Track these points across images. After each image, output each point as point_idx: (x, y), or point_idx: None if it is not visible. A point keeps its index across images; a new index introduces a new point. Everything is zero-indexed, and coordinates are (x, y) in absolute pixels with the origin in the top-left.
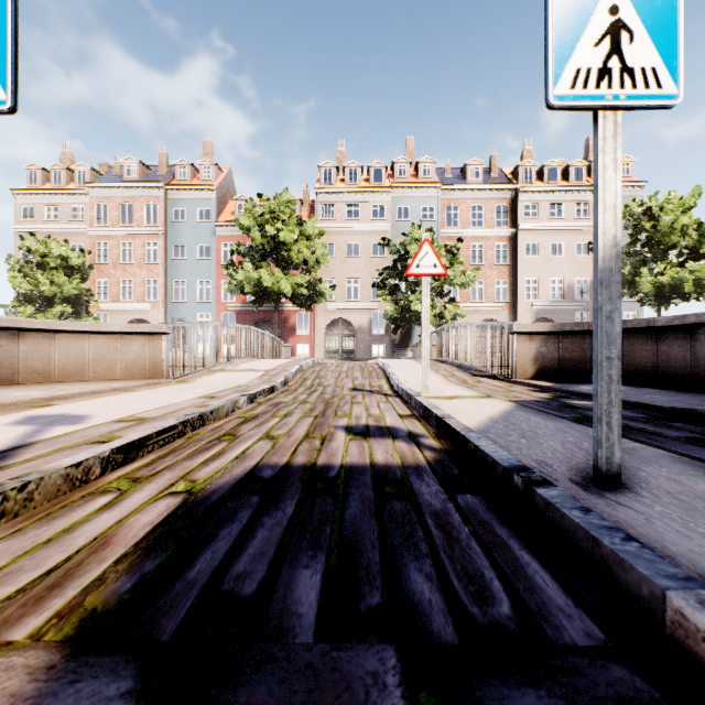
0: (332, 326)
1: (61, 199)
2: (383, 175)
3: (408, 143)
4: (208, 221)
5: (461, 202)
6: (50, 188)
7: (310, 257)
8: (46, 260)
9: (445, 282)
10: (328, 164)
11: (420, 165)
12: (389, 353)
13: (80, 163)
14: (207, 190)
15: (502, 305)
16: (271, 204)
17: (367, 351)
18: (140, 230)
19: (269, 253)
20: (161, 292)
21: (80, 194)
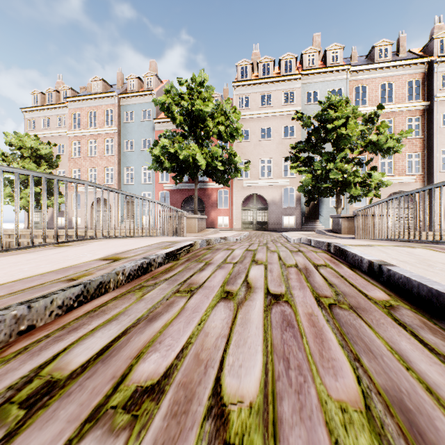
0: (247, 201)
1: (51, 113)
2: (293, 66)
3: (314, 39)
4: (149, 120)
5: (369, 81)
6: (43, 105)
7: (224, 131)
8: (22, 151)
9: (366, 149)
10: (244, 62)
11: (328, 53)
12: (299, 223)
13: (64, 86)
14: (149, 95)
15: (415, 177)
16: (189, 85)
17: (278, 222)
18: (101, 130)
19: (189, 134)
20: (115, 177)
21: (63, 107)
